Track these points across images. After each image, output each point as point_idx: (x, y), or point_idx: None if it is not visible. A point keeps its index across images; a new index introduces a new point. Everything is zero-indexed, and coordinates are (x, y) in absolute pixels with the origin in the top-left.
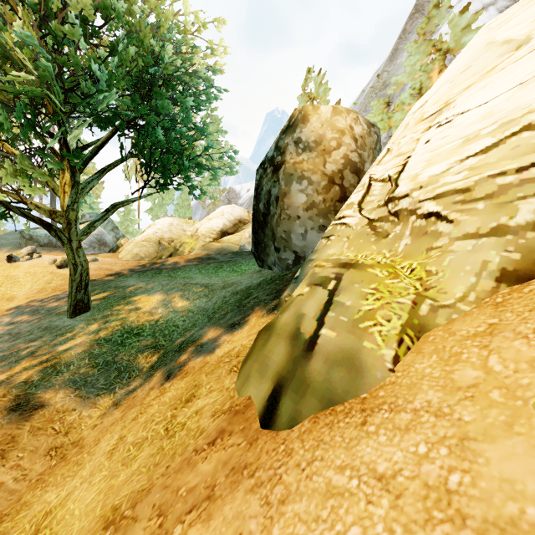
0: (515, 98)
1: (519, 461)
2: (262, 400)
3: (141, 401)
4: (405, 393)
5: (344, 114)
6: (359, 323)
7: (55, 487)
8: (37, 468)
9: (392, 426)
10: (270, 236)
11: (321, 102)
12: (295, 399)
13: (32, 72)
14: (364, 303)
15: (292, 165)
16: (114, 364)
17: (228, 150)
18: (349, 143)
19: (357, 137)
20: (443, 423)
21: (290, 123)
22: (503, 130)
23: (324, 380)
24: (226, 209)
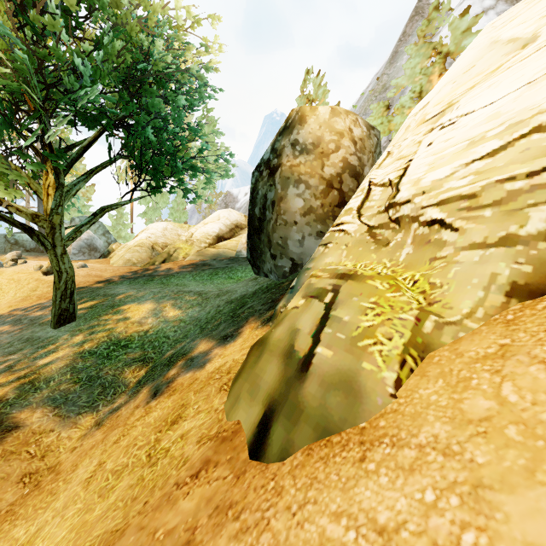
0: (523, 98)
1: (545, 520)
2: (252, 426)
3: (125, 421)
4: (409, 424)
5: (343, 115)
6: (357, 341)
7: (25, 521)
8: (8, 497)
9: (394, 465)
10: (266, 242)
11: (320, 104)
12: (287, 427)
13: (8, 65)
14: (363, 318)
15: (289, 168)
16: (98, 379)
17: (224, 152)
18: (347, 146)
19: (356, 140)
20: (453, 464)
21: (287, 124)
22: (511, 132)
23: (319, 406)
24: (222, 213)
